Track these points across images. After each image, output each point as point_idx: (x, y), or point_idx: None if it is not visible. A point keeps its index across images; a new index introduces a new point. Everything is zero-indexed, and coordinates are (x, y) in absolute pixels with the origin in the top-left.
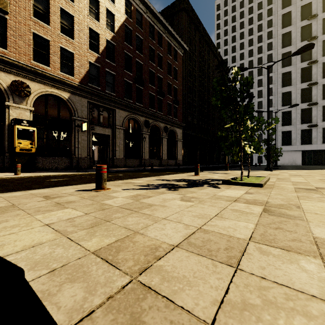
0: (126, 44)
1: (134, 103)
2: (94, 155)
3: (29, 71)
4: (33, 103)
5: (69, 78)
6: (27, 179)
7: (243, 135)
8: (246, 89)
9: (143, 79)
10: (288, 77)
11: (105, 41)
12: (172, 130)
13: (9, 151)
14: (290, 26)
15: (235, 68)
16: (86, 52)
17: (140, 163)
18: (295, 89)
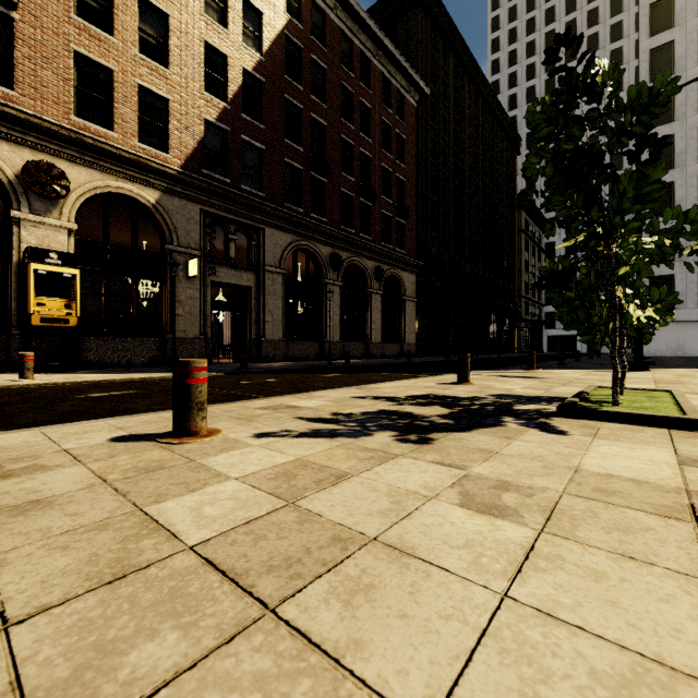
0: (289, 80)
1: (306, 215)
2: (223, 334)
3: (65, 141)
4: (76, 214)
5: (159, 158)
6: (35, 392)
7: (622, 268)
8: (645, 118)
9: (327, 161)
10: (665, 149)
11: (242, 74)
12: (394, 276)
13: (21, 324)
14: (672, 28)
15: (604, 62)
16: (198, 97)
17: (320, 350)
18: (683, 176)
